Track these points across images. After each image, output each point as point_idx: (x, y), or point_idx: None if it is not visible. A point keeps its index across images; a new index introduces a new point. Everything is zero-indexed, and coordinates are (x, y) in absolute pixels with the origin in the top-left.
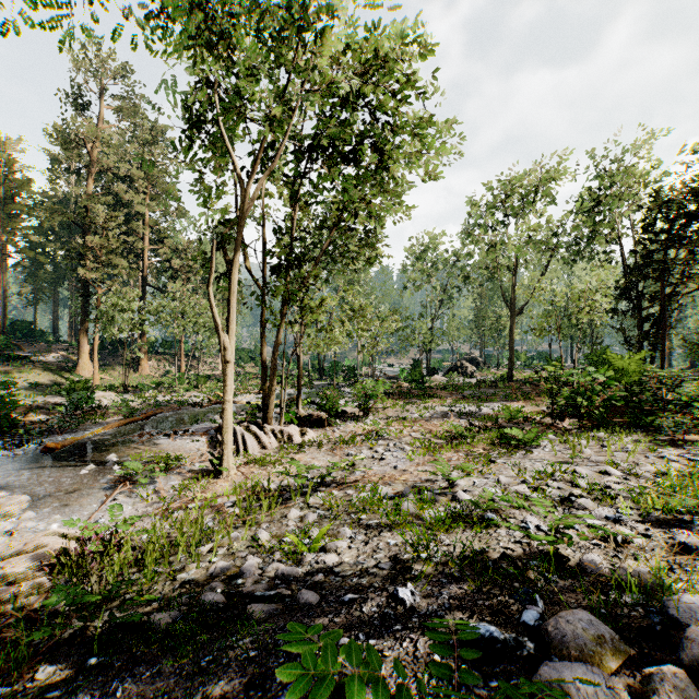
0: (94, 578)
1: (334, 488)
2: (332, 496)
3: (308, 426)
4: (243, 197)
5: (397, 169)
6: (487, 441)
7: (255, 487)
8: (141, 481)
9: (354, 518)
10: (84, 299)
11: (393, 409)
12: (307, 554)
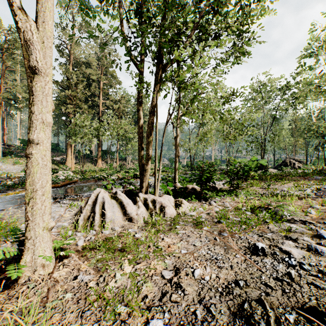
0: None
1: None
2: None
3: (183, 197)
4: None
5: None
6: None
7: None
8: None
9: None
10: None
11: (257, 187)
12: None
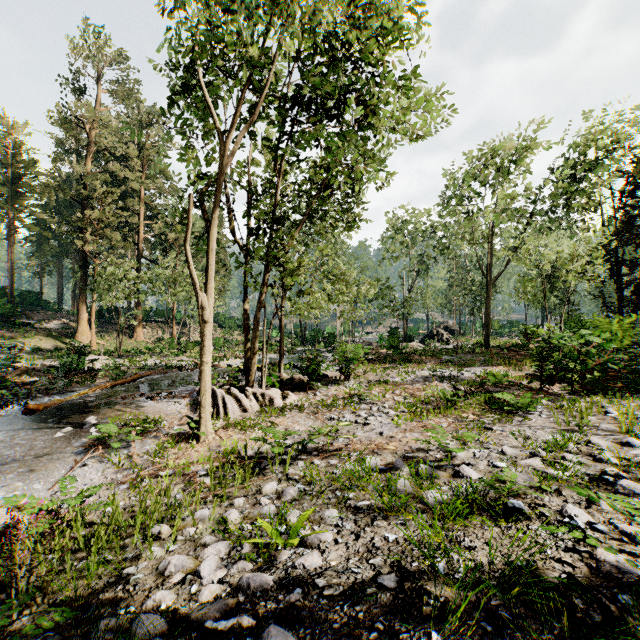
0: (22, 572)
1: (316, 457)
2: (314, 466)
3: (290, 389)
4: (221, 151)
5: (381, 123)
6: (477, 406)
7: (232, 453)
8: (113, 445)
9: (339, 496)
10: (83, 270)
11: (374, 373)
12: (282, 550)
